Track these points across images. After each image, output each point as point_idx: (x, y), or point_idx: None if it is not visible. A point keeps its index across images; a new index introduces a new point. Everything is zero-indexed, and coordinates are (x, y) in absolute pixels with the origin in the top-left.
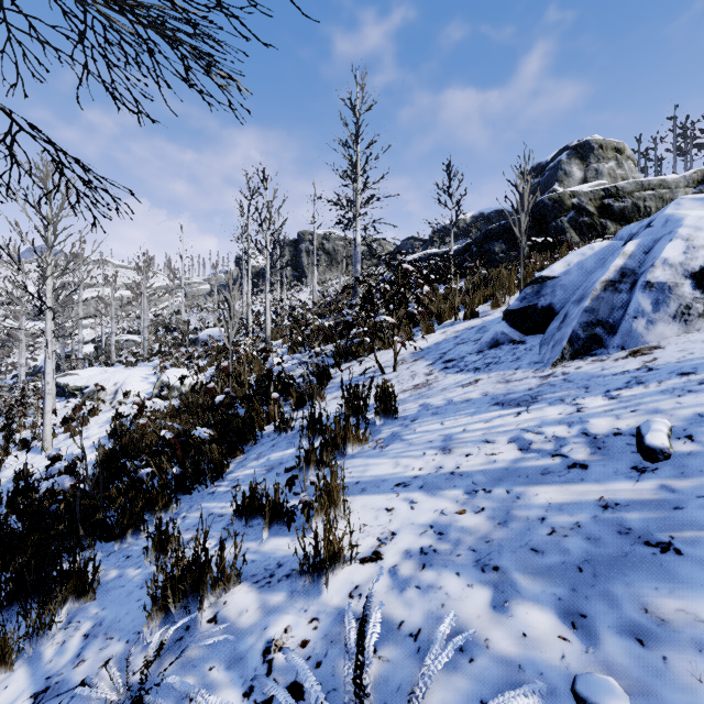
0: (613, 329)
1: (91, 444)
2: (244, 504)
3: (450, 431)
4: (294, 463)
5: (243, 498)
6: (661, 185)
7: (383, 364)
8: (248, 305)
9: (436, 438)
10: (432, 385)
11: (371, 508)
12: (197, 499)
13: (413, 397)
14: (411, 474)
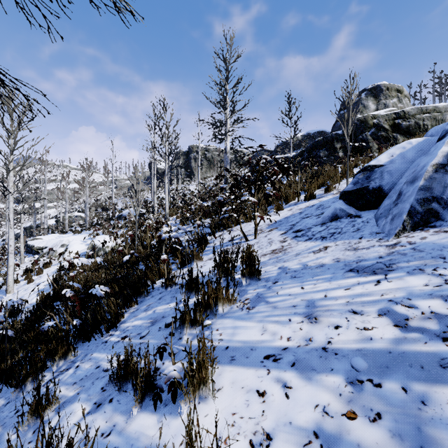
0: (447, 204)
1: (39, 289)
2: (120, 368)
3: (311, 296)
4: (173, 319)
5: (118, 363)
6: (435, 110)
7: (246, 233)
8: (154, 192)
9: (299, 303)
10: (287, 250)
11: (241, 387)
12: (92, 348)
13: (272, 260)
14: (280, 345)
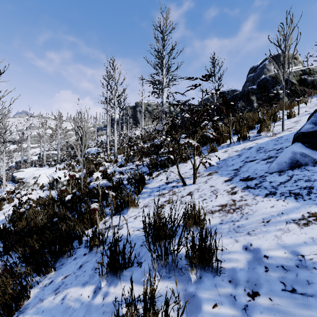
0: None
1: (2, 219)
2: None
3: None
4: None
5: None
6: None
7: (183, 175)
8: (107, 136)
9: None
10: (245, 210)
11: None
12: None
13: (226, 226)
14: None
